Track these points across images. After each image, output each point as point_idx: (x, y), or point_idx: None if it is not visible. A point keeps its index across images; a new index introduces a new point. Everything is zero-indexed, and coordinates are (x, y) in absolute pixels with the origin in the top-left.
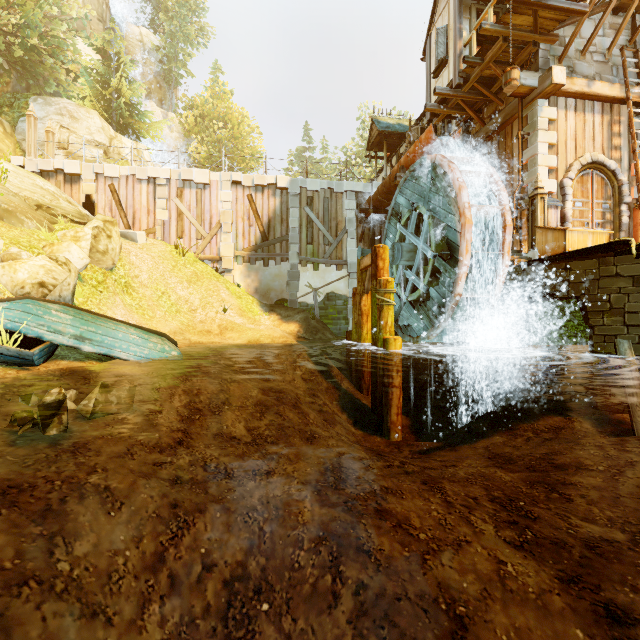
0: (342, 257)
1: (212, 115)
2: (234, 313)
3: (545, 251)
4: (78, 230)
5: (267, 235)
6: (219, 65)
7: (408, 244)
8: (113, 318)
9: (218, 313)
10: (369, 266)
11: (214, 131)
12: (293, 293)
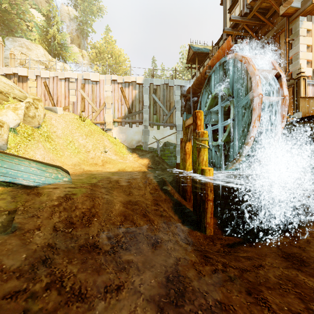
0: (173, 122)
1: (105, 52)
2: (111, 153)
3: (308, 112)
4: (17, 104)
5: (131, 110)
6: (109, 27)
7: (214, 111)
8: (20, 156)
9: (102, 153)
10: (191, 124)
11: (106, 60)
12: (145, 142)
